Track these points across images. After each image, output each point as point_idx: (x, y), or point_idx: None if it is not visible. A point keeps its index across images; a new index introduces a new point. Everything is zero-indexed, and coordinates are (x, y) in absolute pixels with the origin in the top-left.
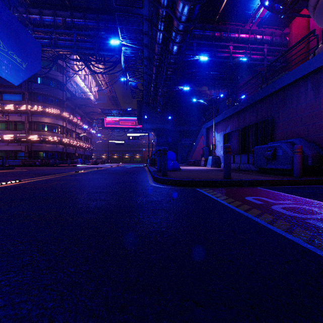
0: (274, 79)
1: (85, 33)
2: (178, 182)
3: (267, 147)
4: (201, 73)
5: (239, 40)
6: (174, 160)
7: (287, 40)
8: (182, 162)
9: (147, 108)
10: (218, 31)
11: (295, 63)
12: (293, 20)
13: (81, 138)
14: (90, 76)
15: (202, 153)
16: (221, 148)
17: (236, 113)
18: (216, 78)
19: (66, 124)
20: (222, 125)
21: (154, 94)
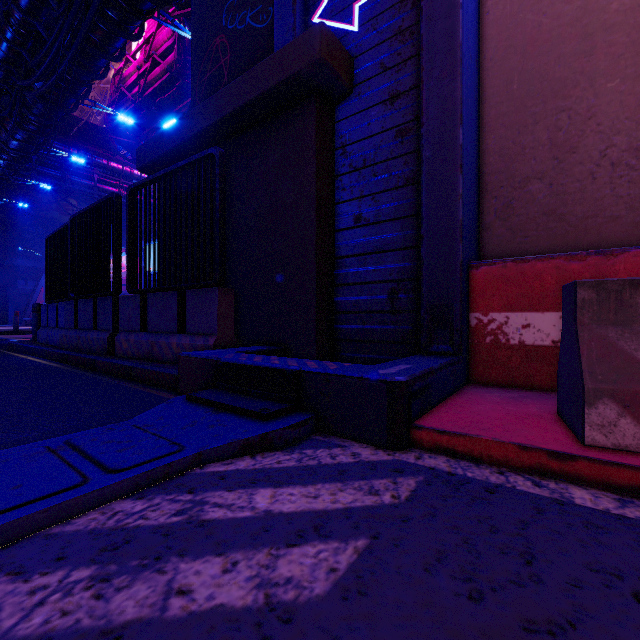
0: None
1: None
2: None
3: None
4: None
5: (110, 170)
6: None
7: None
8: (21, 321)
9: None
10: (77, 147)
11: None
12: None
13: None
14: None
15: None
16: None
17: None
18: None
19: None
20: None
21: None
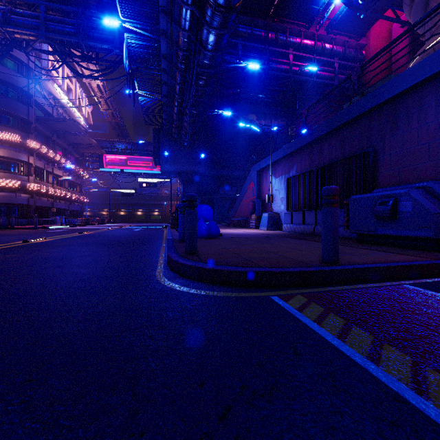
0: (373, 88)
1: (61, 6)
2: (224, 276)
3: (378, 197)
4: (247, 95)
5: (302, 48)
6: (211, 220)
7: (364, 55)
8: (221, 221)
9: (169, 141)
10: (273, 31)
11: (417, 55)
12: (371, 28)
13: (64, 183)
14: (78, 88)
15: (252, 208)
16: (281, 201)
17: (307, 145)
18: (267, 104)
19: (35, 161)
20: (283, 165)
21: (179, 118)
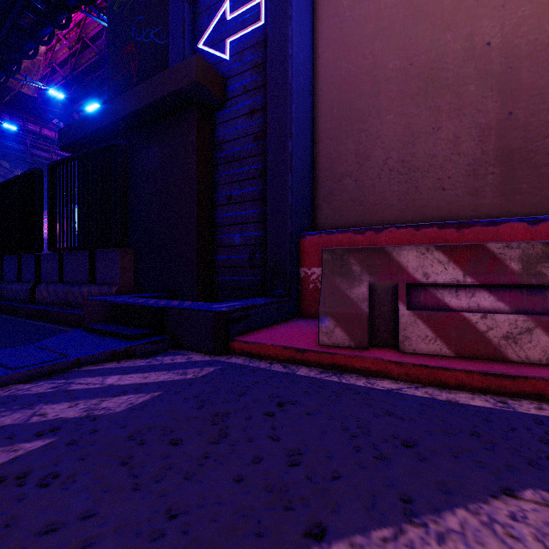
0: None
1: None
2: None
3: None
4: None
5: (43, 136)
6: None
7: None
8: None
9: None
10: (9, 113)
11: None
12: None
13: None
14: None
15: None
16: None
17: None
18: None
19: None
20: None
21: None
